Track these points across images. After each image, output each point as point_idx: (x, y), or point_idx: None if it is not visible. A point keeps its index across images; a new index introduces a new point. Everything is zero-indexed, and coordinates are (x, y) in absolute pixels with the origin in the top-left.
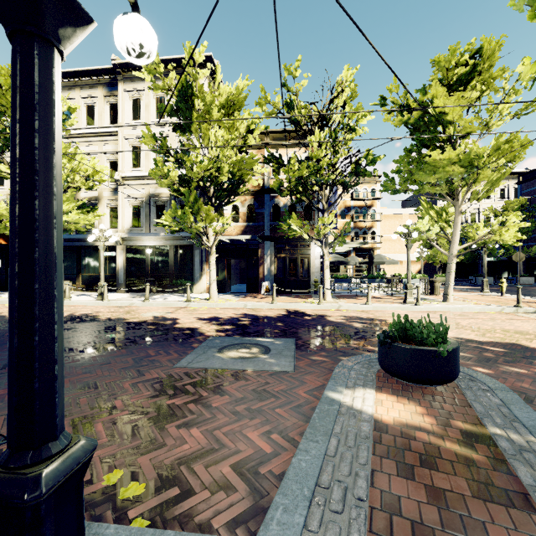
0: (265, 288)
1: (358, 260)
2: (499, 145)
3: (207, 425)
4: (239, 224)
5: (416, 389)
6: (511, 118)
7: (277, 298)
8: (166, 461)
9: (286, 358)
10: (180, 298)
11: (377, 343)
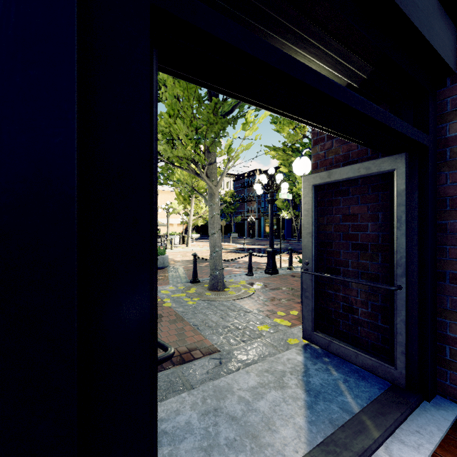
0: None
1: None
2: None
3: None
4: None
5: None
6: None
7: None
8: None
9: None
10: None
11: None
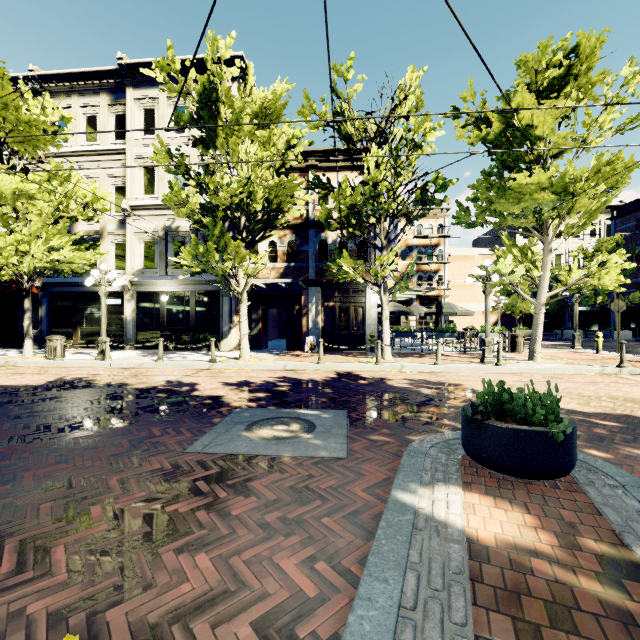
0: (309, 344)
1: (423, 310)
2: (599, 166)
3: (221, 548)
4: (278, 264)
5: (518, 486)
6: (613, 134)
7: (324, 357)
8: (151, 615)
9: (337, 437)
10: (203, 357)
11: (454, 416)
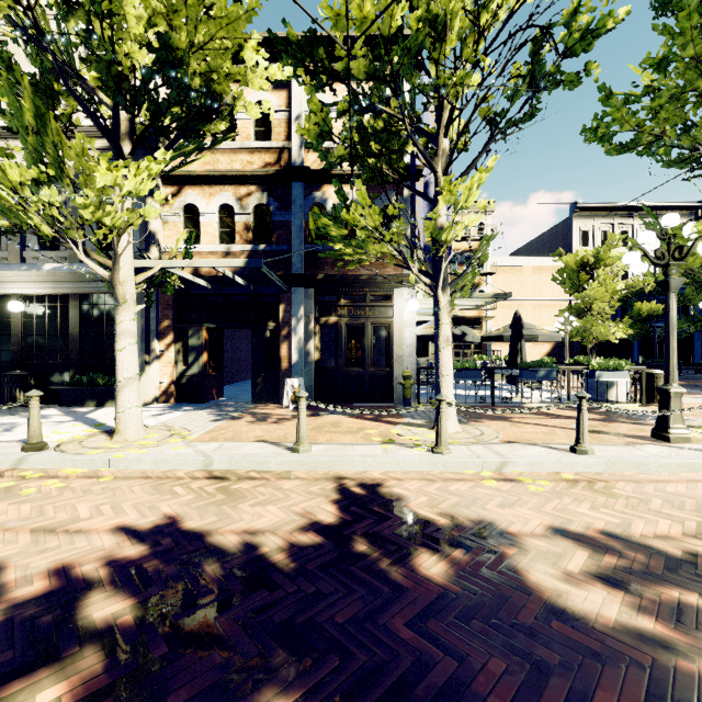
0: (291, 393)
1: (476, 334)
2: None
3: None
4: (235, 247)
5: None
6: None
7: (317, 421)
8: None
9: None
10: (51, 427)
11: None
